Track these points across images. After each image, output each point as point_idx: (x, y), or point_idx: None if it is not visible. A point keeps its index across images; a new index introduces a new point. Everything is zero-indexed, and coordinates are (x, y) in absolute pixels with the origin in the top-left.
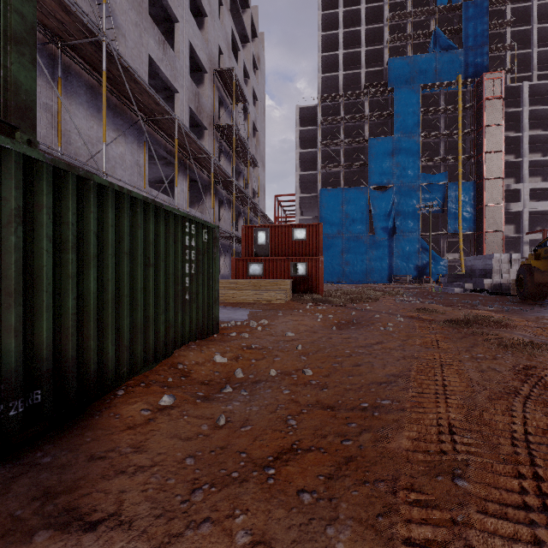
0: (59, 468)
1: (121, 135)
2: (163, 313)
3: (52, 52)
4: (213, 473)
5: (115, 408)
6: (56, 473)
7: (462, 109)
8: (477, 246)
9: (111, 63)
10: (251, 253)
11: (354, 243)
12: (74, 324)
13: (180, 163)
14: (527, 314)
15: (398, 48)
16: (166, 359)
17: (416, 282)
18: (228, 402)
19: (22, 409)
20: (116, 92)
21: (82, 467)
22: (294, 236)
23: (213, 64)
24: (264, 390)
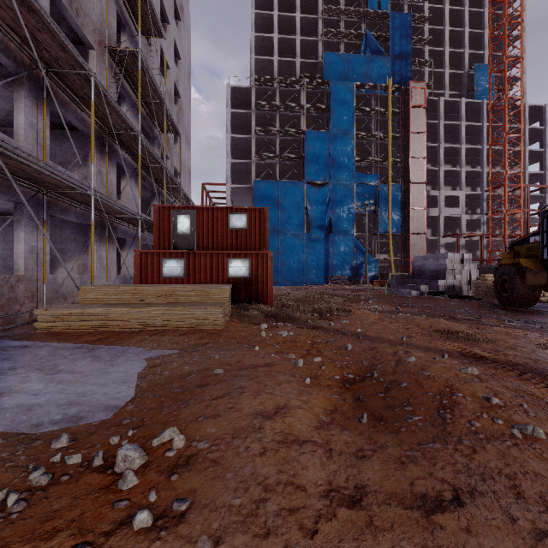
0: None
1: None
2: None
3: None
4: None
5: None
6: None
7: (391, 113)
8: (404, 247)
9: None
10: (167, 246)
11: (290, 241)
12: None
13: (24, 73)
14: None
15: (332, 44)
16: None
17: (351, 283)
18: None
19: None
20: None
21: None
22: (230, 223)
23: None
24: None
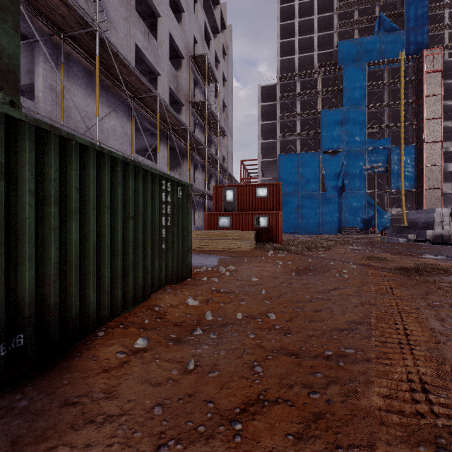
0: (32, 414)
1: (113, 111)
2: (141, 261)
3: (56, 43)
4: (180, 425)
5: (94, 349)
6: (29, 420)
7: (404, 82)
8: (418, 201)
9: (104, 50)
10: (220, 209)
11: (308, 200)
12: (57, 272)
13: (161, 133)
14: None
15: (346, 32)
16: (144, 301)
17: (363, 233)
18: (197, 345)
19: (4, 353)
20: (109, 75)
21: (54, 413)
22: (257, 194)
23: (189, 51)
24: (231, 334)
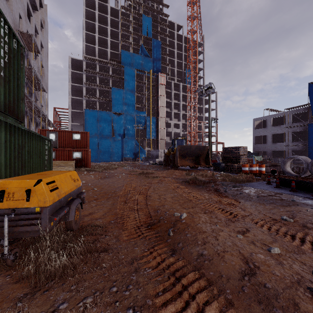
0: None
1: None
2: None
3: None
4: None
5: None
6: None
7: (152, 85)
8: (157, 145)
9: None
10: None
11: (104, 140)
12: None
13: None
14: (162, 171)
15: (126, 46)
16: None
17: (134, 161)
18: None
19: None
20: None
21: None
22: (73, 137)
23: (16, 25)
24: None
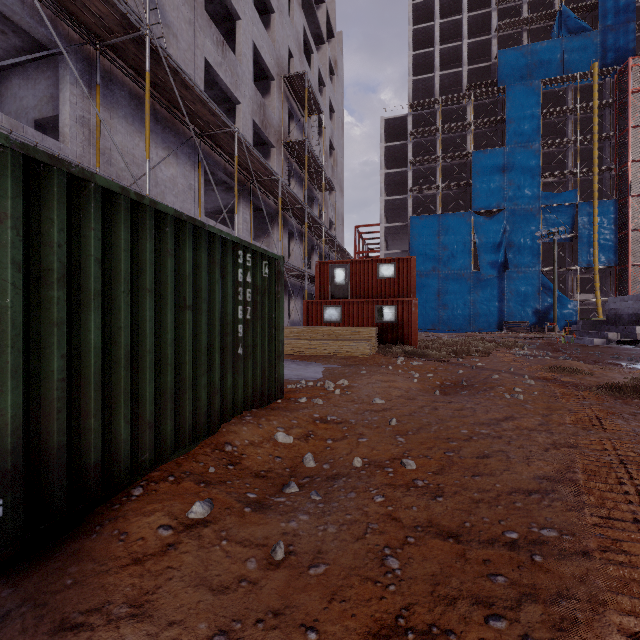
0: None
1: (171, 154)
2: (205, 374)
3: (90, 55)
4: None
5: (123, 520)
6: None
7: (599, 107)
8: (619, 283)
9: (158, 65)
10: (326, 295)
11: (453, 282)
12: (63, 395)
13: (242, 187)
14: None
15: (511, 37)
16: (210, 436)
17: (535, 331)
18: (291, 513)
19: None
20: (166, 103)
21: None
22: (379, 274)
23: (282, 69)
24: (345, 494)
